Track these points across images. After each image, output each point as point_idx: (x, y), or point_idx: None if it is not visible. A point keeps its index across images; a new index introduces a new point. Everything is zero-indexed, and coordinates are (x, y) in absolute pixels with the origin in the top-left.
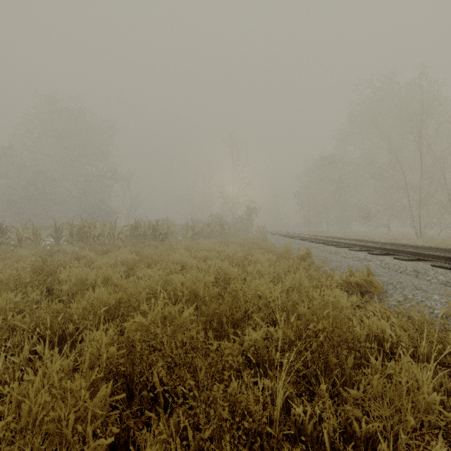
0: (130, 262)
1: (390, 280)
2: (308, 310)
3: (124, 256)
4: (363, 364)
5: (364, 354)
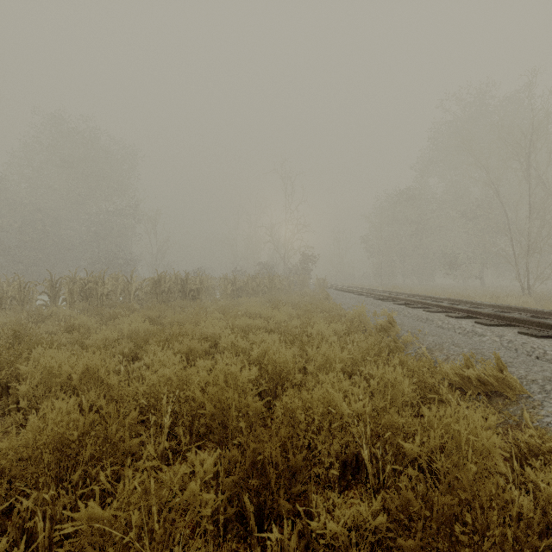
0: (140, 335)
1: (529, 375)
2: (420, 448)
3: (133, 327)
4: None
5: None
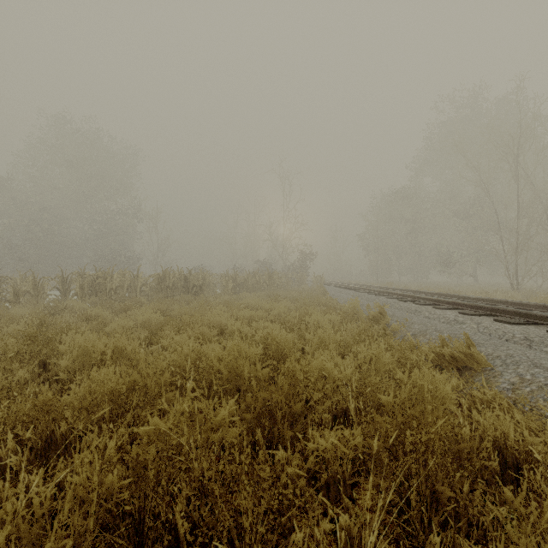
0: (153, 324)
1: (495, 352)
2: (394, 400)
3: (146, 317)
4: (477, 482)
5: (481, 470)
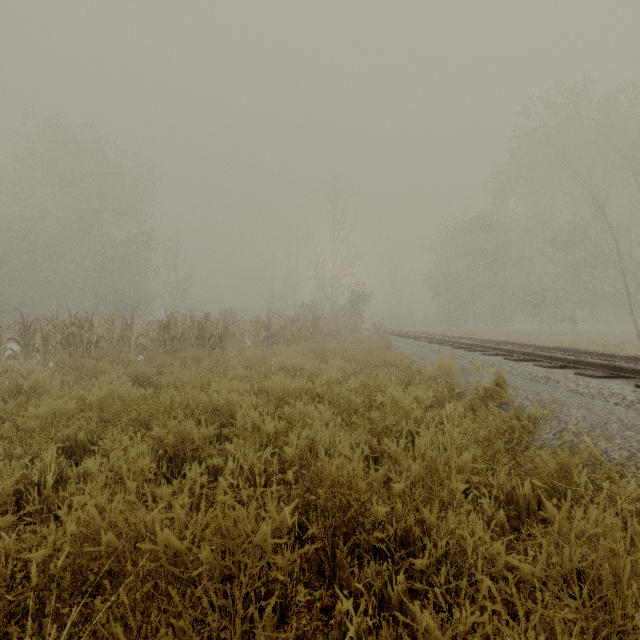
0: (114, 407)
1: None
2: None
3: (105, 393)
4: None
5: None
